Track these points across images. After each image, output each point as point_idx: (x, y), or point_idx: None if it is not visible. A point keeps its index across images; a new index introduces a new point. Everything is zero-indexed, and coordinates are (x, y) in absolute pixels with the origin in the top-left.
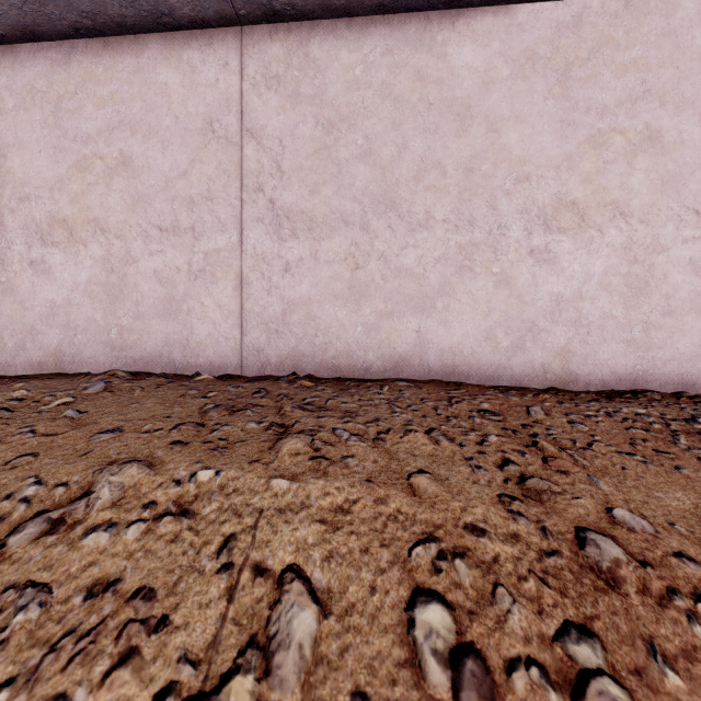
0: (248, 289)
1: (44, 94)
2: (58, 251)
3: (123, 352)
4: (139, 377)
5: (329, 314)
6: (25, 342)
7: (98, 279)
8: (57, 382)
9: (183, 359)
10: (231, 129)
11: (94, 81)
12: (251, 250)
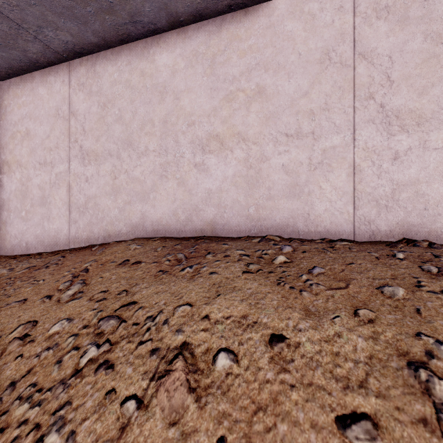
0: (359, 175)
1: (203, 55)
2: (213, 156)
3: (258, 222)
4: (284, 240)
5: (437, 192)
6: (192, 216)
7: (240, 173)
8: (245, 243)
9: (304, 228)
10: (345, 55)
11: (238, 40)
12: (362, 144)
